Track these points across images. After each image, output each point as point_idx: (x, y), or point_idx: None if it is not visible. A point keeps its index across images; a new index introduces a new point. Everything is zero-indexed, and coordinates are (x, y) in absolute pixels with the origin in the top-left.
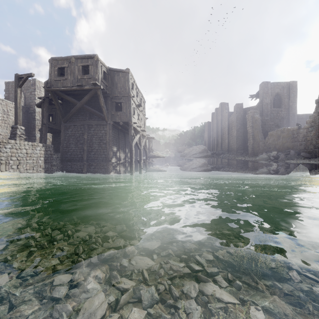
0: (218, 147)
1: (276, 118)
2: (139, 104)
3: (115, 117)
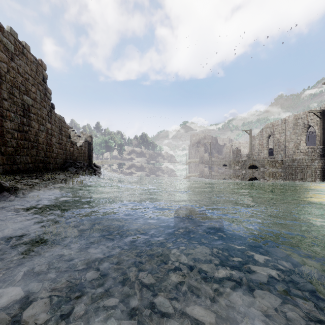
0: None
1: None
2: None
3: None
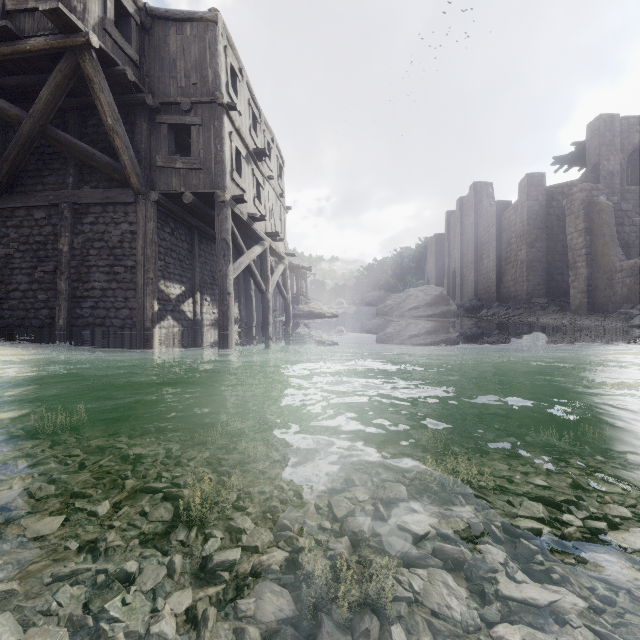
0: (465, 292)
1: (635, 212)
2: (260, 148)
3: (167, 178)
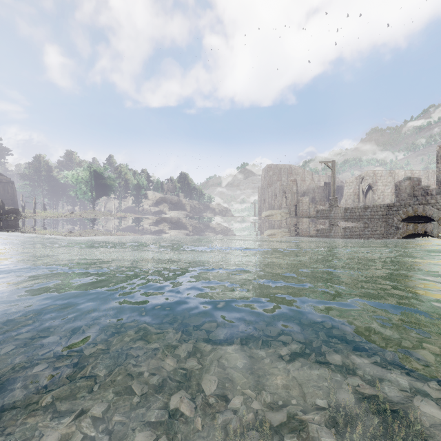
0: None
1: None
2: None
3: None
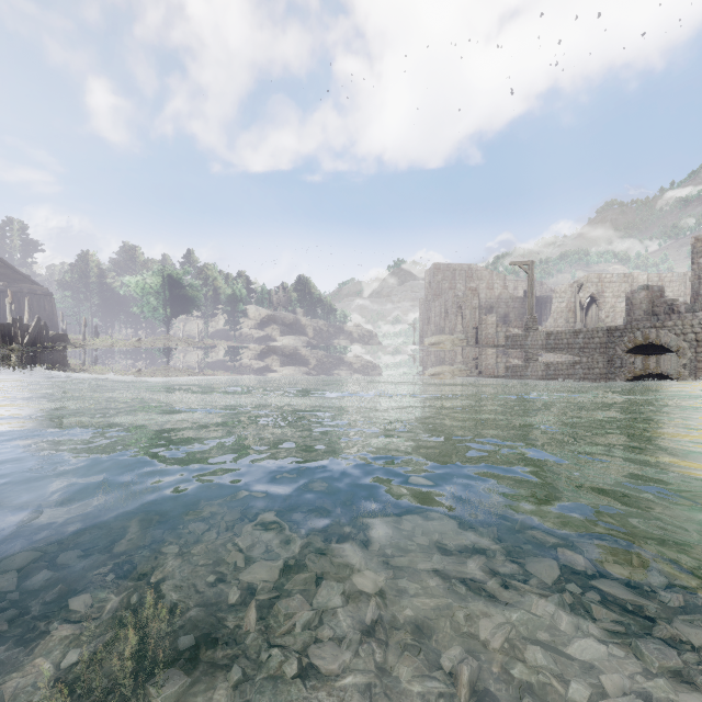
0: None
1: None
2: None
3: None
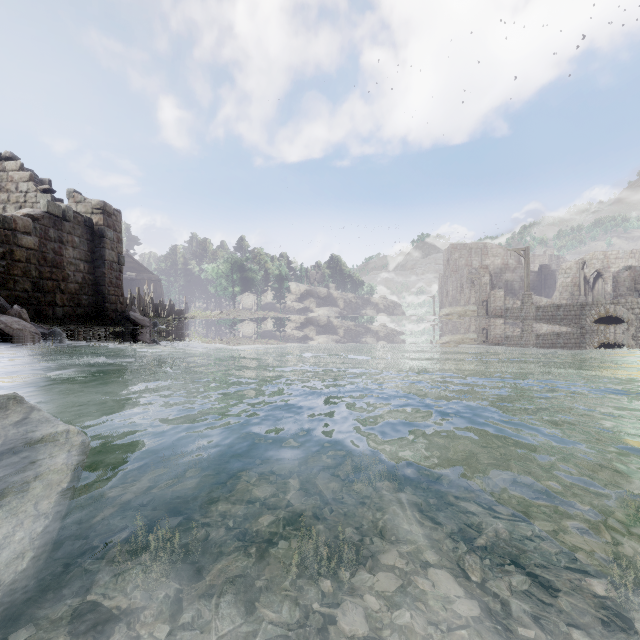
0: None
1: None
2: None
3: None
